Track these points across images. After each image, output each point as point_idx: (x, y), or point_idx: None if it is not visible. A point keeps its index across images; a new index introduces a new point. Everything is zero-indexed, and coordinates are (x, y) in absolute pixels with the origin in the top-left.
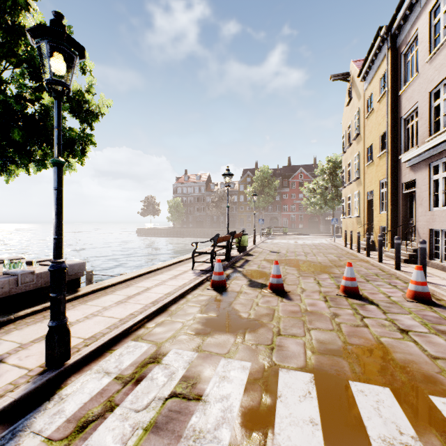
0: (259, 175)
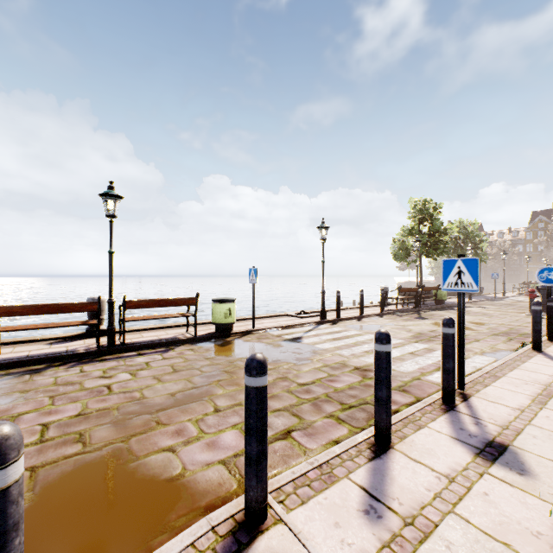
0: None
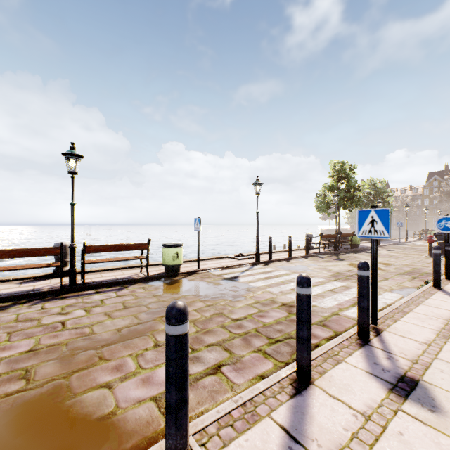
0: (449, 180)
